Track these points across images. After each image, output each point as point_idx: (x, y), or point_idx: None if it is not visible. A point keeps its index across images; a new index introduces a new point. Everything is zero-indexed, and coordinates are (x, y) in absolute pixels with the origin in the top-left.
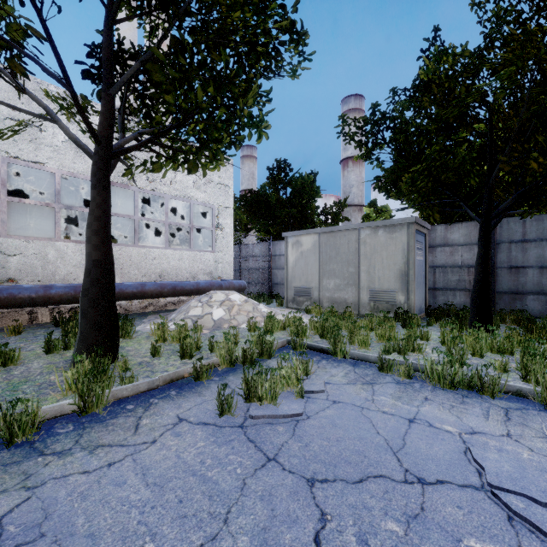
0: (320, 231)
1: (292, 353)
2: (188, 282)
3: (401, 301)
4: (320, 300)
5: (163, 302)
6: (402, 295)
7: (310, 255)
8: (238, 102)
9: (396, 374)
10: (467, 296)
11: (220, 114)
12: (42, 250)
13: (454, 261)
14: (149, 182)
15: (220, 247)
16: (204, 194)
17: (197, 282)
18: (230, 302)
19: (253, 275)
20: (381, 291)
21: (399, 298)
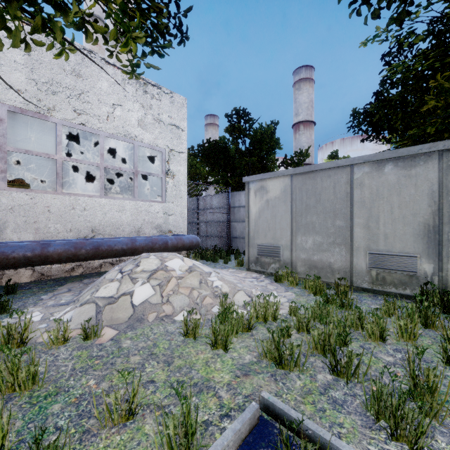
0: (293, 172)
1: None
2: (120, 239)
3: (426, 271)
4: (293, 263)
5: (97, 263)
6: (430, 262)
7: (279, 205)
8: None
9: None
10: None
11: None
12: None
13: None
14: (76, 114)
15: (171, 197)
16: (151, 135)
17: (132, 239)
18: (165, 272)
19: (211, 228)
20: (390, 254)
21: (423, 267)
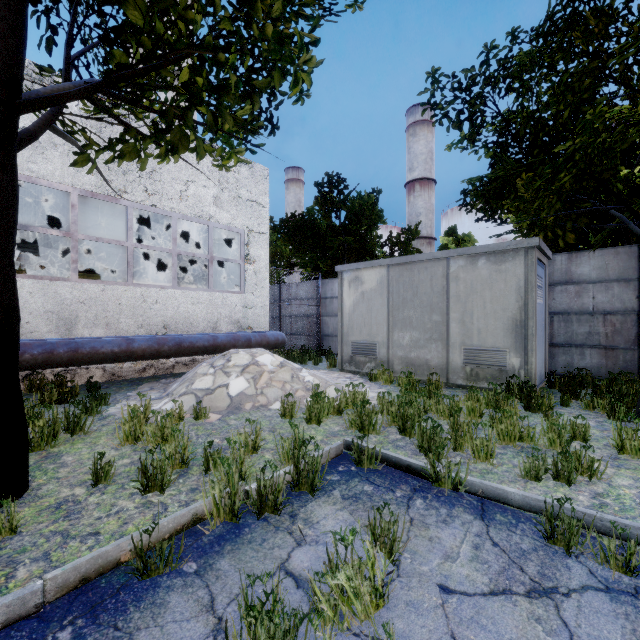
0: (390, 262)
1: (355, 474)
2: (201, 335)
3: (514, 365)
4: (390, 361)
5: (169, 363)
6: (517, 356)
7: (375, 298)
8: (255, 7)
9: (589, 556)
10: (603, 355)
11: (232, 59)
12: None
13: (581, 306)
14: (148, 195)
15: (250, 286)
16: (229, 214)
17: (213, 335)
18: (257, 366)
19: (297, 324)
20: (483, 349)
21: (511, 361)
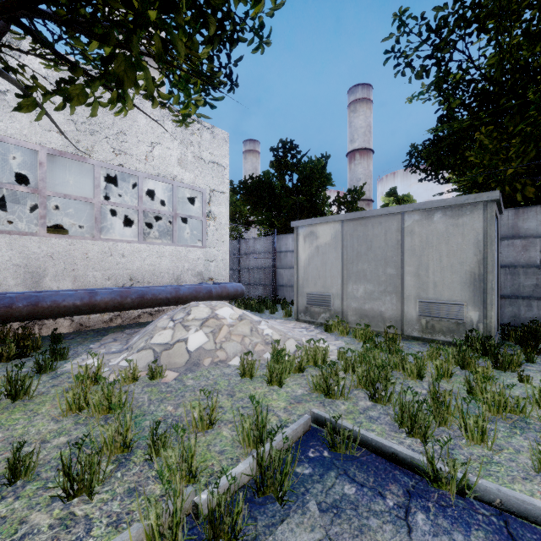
0: (344, 217)
1: (330, 464)
2: (163, 288)
3: (472, 319)
4: (344, 312)
5: (135, 313)
6: (475, 310)
7: (329, 251)
8: None
9: None
10: None
11: None
12: None
13: (528, 259)
14: (115, 154)
15: (212, 241)
16: (192, 174)
17: (176, 287)
18: (216, 320)
19: (254, 275)
20: (439, 302)
21: (469, 315)
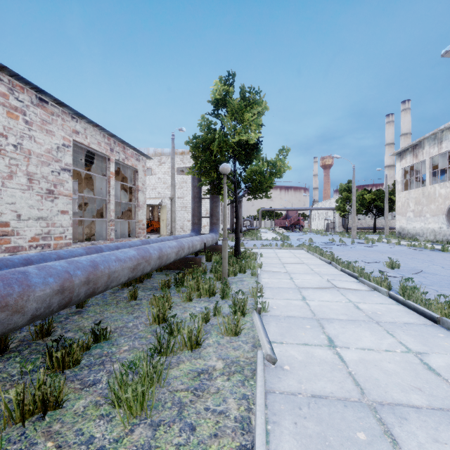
0: None
1: None
2: None
3: None
4: None
5: None
6: None
7: None
8: None
9: None
10: None
11: None
12: (390, 222)
13: None
14: None
15: None
16: None
17: None
18: None
19: None
20: None
21: None
